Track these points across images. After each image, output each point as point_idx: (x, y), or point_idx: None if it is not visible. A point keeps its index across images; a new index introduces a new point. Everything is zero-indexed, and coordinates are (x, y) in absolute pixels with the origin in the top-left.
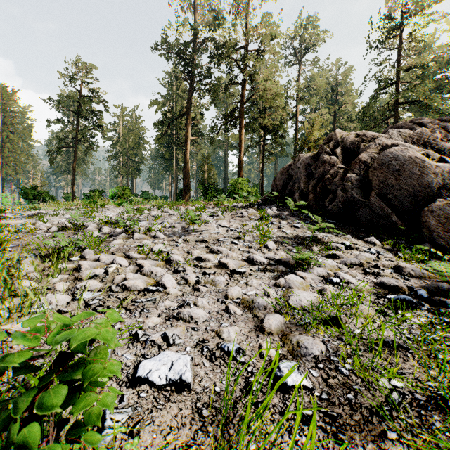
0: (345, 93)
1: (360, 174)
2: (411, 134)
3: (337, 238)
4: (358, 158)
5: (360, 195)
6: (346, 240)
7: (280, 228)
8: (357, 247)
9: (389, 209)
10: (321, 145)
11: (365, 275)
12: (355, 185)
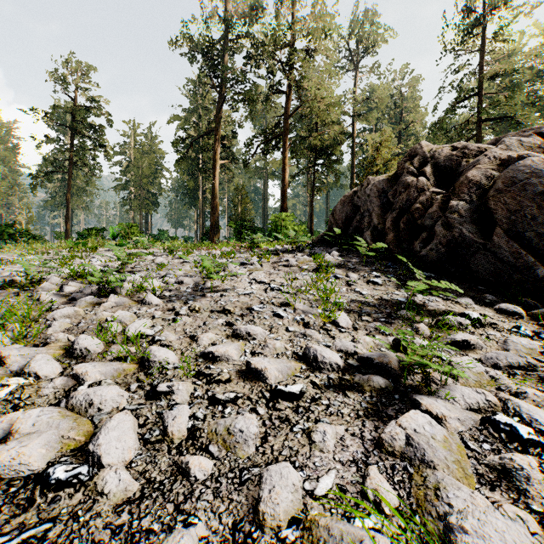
0: (413, 110)
1: (471, 201)
2: (541, 143)
3: (449, 304)
4: (464, 178)
5: (475, 233)
6: (464, 308)
7: (350, 286)
8: (492, 323)
9: (529, 255)
10: (401, 163)
11: None
12: (465, 217)
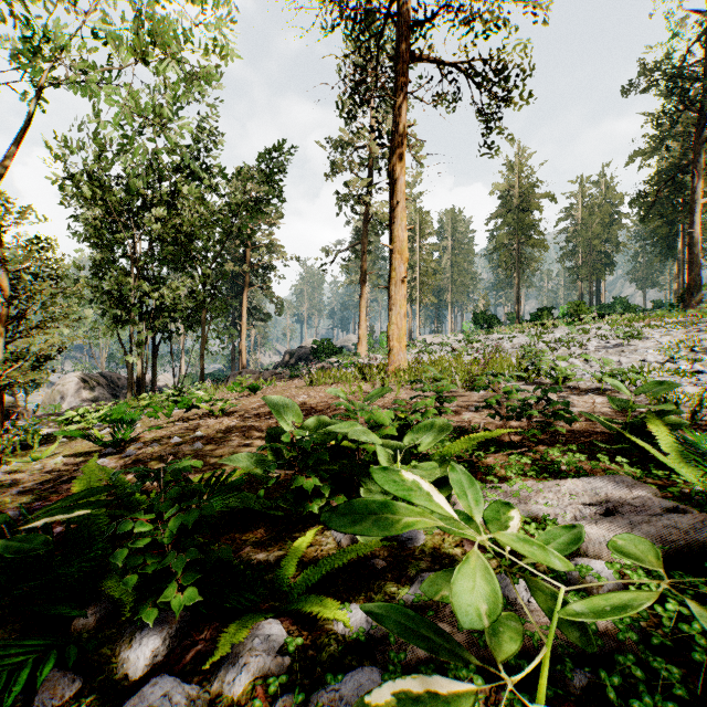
0: None
1: None
2: None
3: None
4: None
5: None
6: None
7: None
8: None
9: None
10: None
11: None
12: None
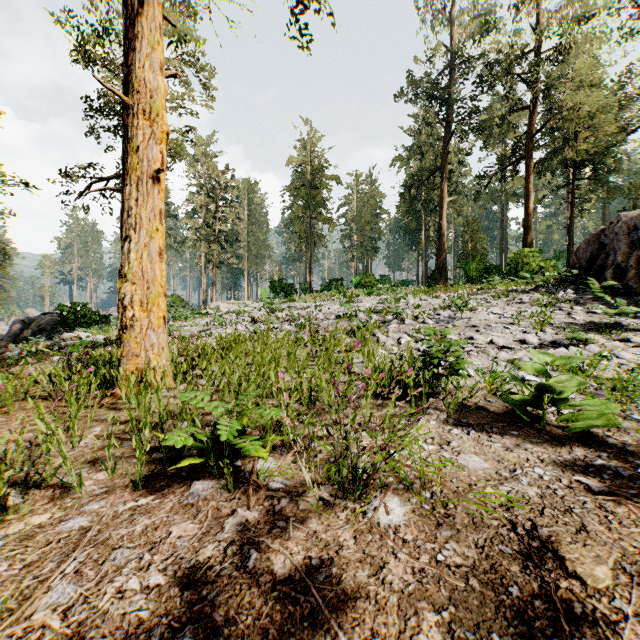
0: None
1: None
2: None
3: None
4: None
5: None
6: None
7: (569, 315)
8: None
9: None
10: None
11: None
12: None
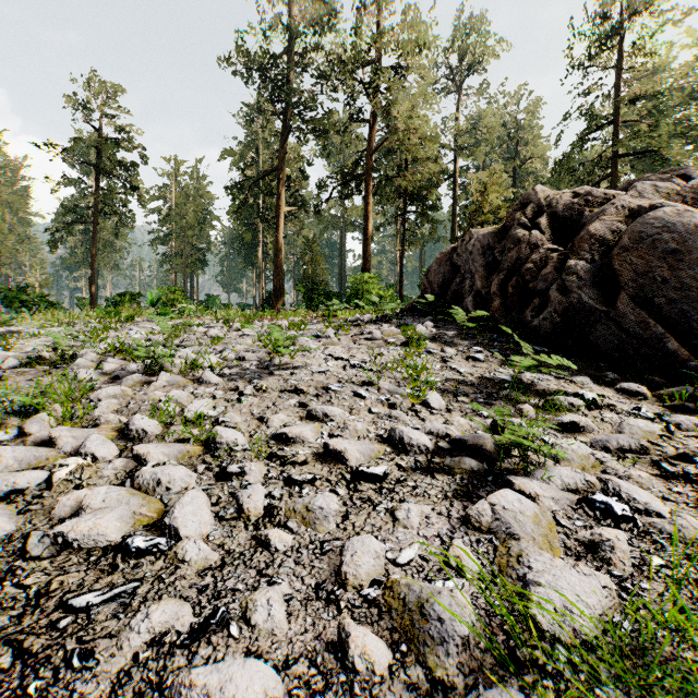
0: (531, 142)
1: (593, 261)
2: (680, 190)
3: (562, 384)
4: (586, 232)
5: (596, 299)
6: (579, 388)
7: (445, 363)
8: (610, 405)
9: (658, 325)
10: (511, 213)
11: (668, 481)
12: (585, 280)
